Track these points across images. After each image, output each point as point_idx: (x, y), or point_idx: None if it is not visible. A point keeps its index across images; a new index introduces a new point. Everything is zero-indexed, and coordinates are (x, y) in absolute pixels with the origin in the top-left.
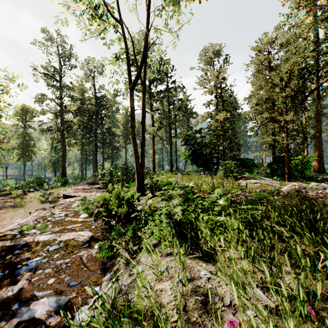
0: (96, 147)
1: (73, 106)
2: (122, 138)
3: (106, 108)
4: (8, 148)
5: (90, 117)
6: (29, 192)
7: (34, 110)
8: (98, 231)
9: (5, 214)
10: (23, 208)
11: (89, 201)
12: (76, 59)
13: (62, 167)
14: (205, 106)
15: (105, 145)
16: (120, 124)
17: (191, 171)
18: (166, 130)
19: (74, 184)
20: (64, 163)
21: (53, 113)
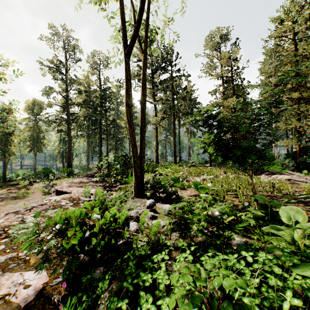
0: (101, 138)
1: (80, 99)
2: (126, 130)
3: (110, 100)
4: (19, 140)
5: (95, 109)
6: (36, 183)
7: (41, 103)
8: (61, 270)
9: (4, 207)
10: (24, 200)
11: (78, 200)
12: (81, 52)
13: (68, 158)
14: (211, 94)
15: (109, 137)
16: (124, 116)
17: (196, 163)
18: (170, 121)
19: (78, 175)
20: (70, 154)
21: (59, 106)
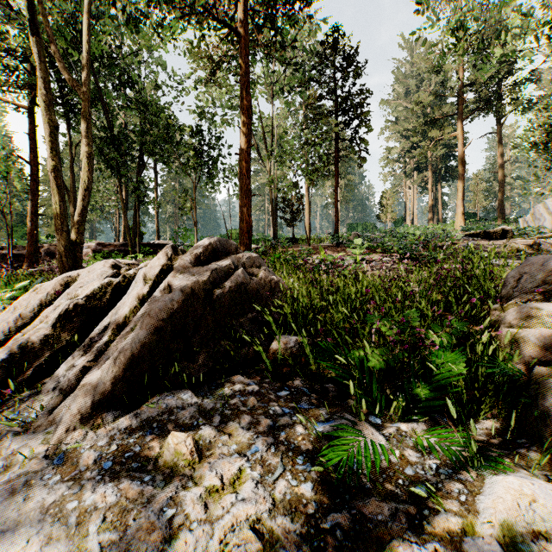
0: None
1: None
2: None
3: None
4: None
5: None
6: None
7: None
8: None
9: None
10: None
11: None
12: None
13: None
14: None
15: None
16: None
17: None
18: None
19: None
20: None
21: None
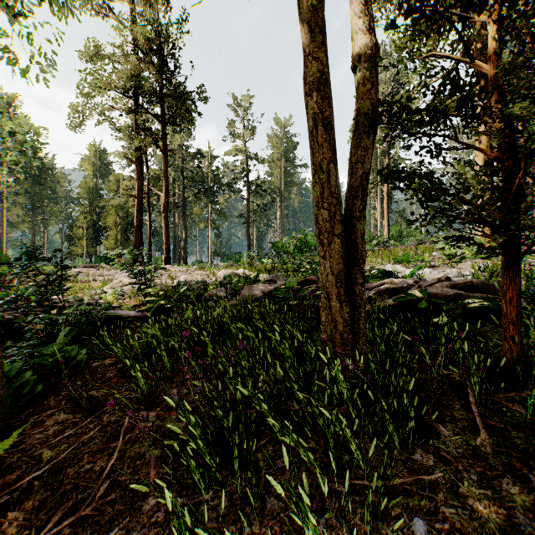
0: None
1: None
2: None
3: None
4: None
5: None
6: None
7: None
8: None
9: None
10: None
11: None
12: None
13: None
14: None
15: None
16: None
17: None
18: None
19: None
20: None
21: None
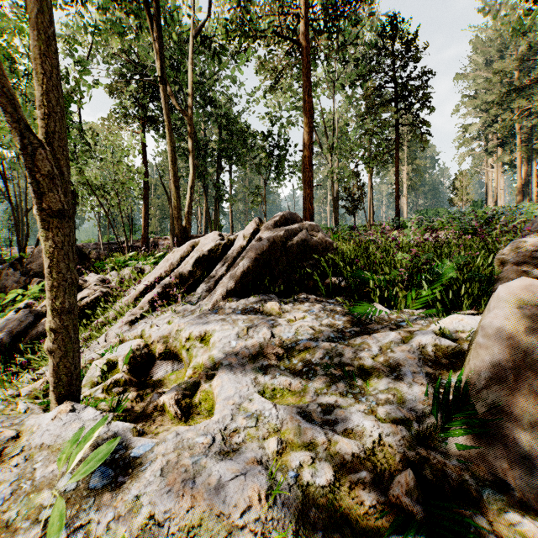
0: None
1: None
2: None
3: None
4: None
5: None
6: None
7: None
8: None
9: None
10: None
11: None
12: None
13: None
14: None
15: None
16: None
17: None
18: None
19: None
20: None
21: None
